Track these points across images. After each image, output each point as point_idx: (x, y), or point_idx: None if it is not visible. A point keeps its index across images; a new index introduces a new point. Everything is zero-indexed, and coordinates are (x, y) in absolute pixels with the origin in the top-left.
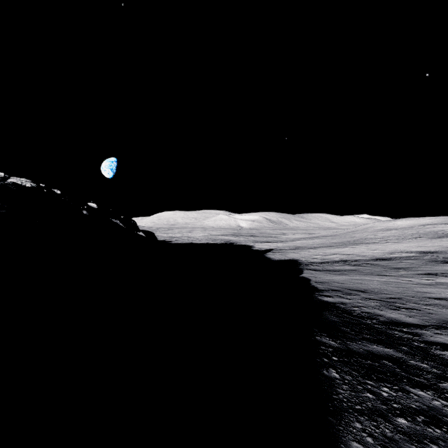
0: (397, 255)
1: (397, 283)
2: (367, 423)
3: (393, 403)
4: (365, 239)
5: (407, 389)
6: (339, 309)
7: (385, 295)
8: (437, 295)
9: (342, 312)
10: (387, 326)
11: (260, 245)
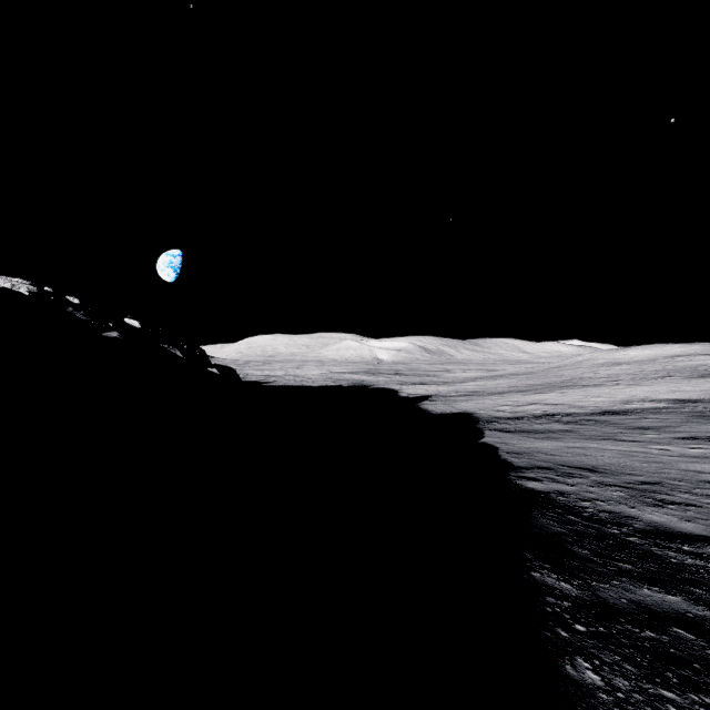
0: (637, 406)
1: (647, 455)
2: None
3: None
4: (580, 380)
5: None
6: (558, 506)
7: (631, 476)
8: None
9: (564, 511)
10: (651, 540)
11: (411, 389)
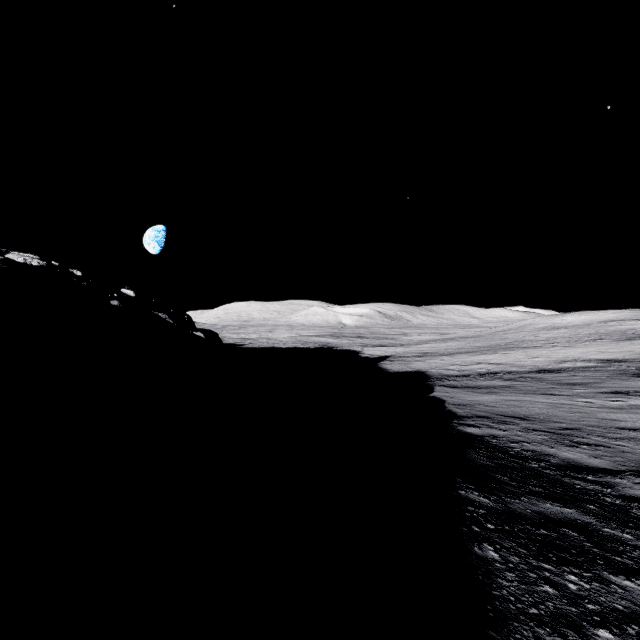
0: (570, 365)
1: (572, 407)
2: (550, 639)
3: (588, 603)
4: (522, 342)
5: (606, 577)
6: (490, 446)
7: (555, 423)
8: (632, 423)
9: (495, 450)
10: (563, 472)
11: (371, 350)
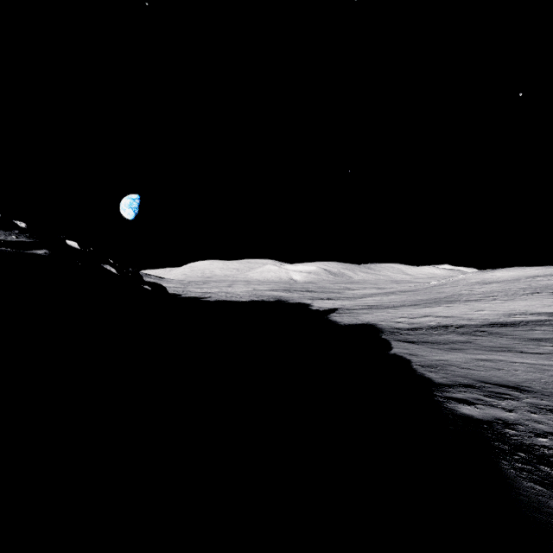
0: (521, 319)
1: None
2: None
3: None
4: (461, 295)
5: None
6: (514, 445)
7: None
8: None
9: (530, 457)
10: None
11: (320, 303)
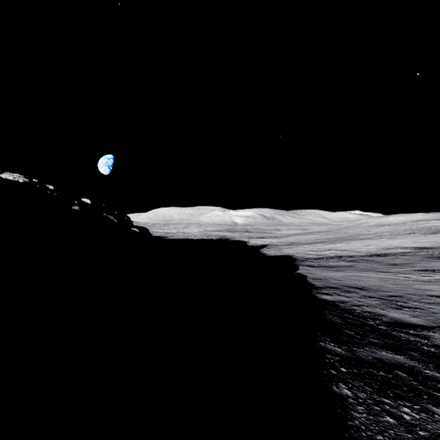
0: (393, 251)
1: (396, 280)
2: None
3: (419, 430)
4: (359, 235)
5: (430, 409)
6: (339, 308)
7: (385, 292)
8: (438, 292)
9: (343, 312)
10: (392, 327)
11: (255, 241)
